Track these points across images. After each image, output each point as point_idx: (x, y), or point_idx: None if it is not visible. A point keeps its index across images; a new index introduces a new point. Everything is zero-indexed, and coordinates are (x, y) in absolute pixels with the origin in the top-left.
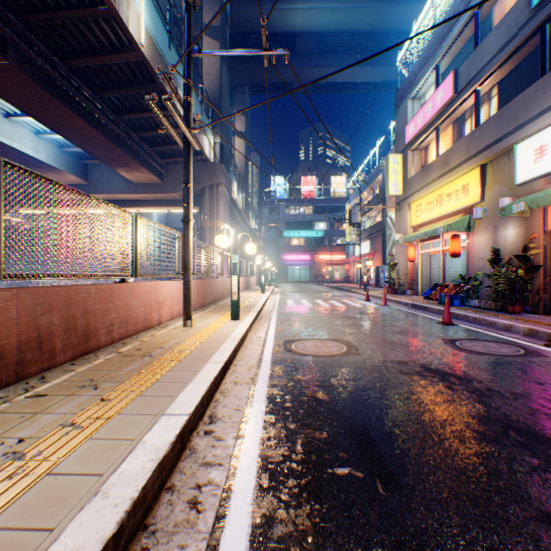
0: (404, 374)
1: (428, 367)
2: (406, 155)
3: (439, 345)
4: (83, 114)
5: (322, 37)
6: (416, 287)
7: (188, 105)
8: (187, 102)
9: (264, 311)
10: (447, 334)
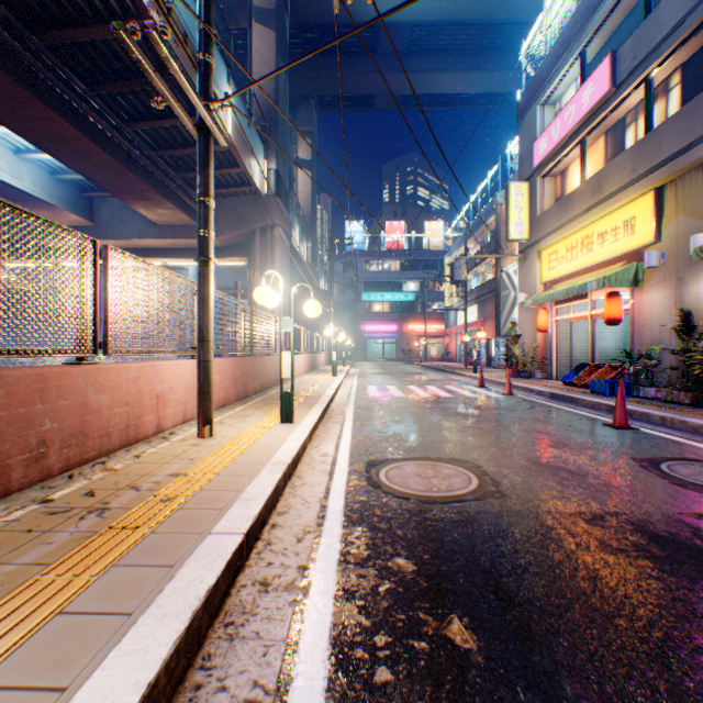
0: (616, 555)
1: (651, 531)
2: (535, 183)
3: (637, 473)
4: (73, 118)
5: (414, 31)
6: (549, 368)
7: (207, 68)
8: (204, 62)
9: (335, 404)
10: (634, 448)
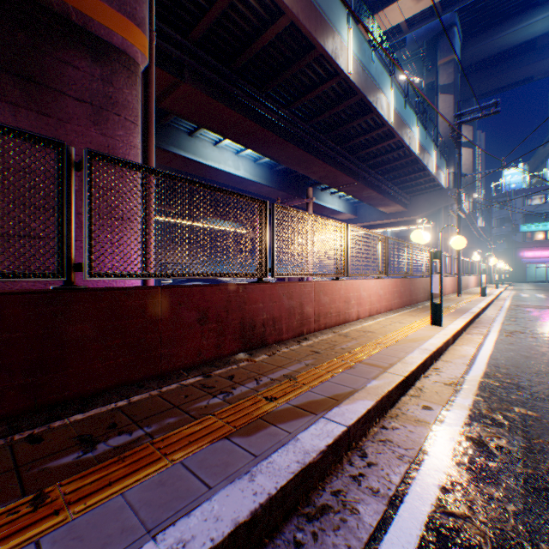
0: None
1: None
2: None
3: None
4: (376, 190)
5: None
6: None
7: (459, 200)
8: (458, 199)
9: (499, 297)
10: None
